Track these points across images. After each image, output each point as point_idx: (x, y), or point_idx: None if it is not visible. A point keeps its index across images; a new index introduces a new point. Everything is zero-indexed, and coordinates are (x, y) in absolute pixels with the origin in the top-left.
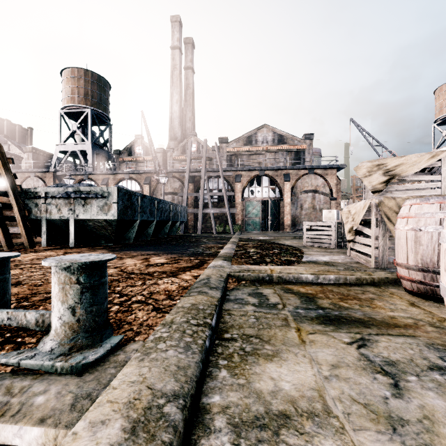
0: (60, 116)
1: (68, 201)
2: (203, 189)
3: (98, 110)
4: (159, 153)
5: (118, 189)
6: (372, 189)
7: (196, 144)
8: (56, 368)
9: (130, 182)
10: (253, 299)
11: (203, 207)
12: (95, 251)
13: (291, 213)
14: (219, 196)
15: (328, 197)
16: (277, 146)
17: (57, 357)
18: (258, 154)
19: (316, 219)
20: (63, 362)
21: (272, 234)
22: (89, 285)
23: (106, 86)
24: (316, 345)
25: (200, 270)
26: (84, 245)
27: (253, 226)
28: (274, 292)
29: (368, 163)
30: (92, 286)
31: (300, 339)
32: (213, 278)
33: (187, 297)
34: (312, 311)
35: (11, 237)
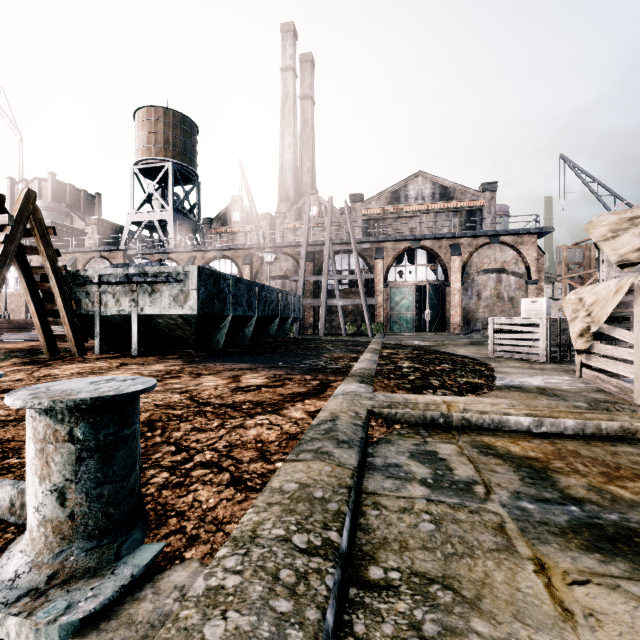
0: (132, 175)
1: (129, 287)
2: (327, 270)
3: (182, 163)
4: (264, 221)
5: (198, 268)
6: (619, 260)
7: (316, 206)
8: (7, 629)
9: (224, 263)
10: (420, 467)
11: (326, 296)
12: (165, 363)
13: (462, 305)
14: (351, 280)
15: (523, 279)
16: (438, 204)
17: (17, 601)
18: (410, 216)
19: (503, 315)
20: (21, 618)
21: (432, 337)
22: (95, 444)
23: (192, 129)
24: (608, 633)
25: (320, 401)
26: (153, 352)
27: (402, 324)
28: (460, 452)
29: (611, 216)
30: (101, 446)
31: (556, 600)
32: (343, 419)
33: (292, 462)
34: (555, 509)
35: (55, 341)
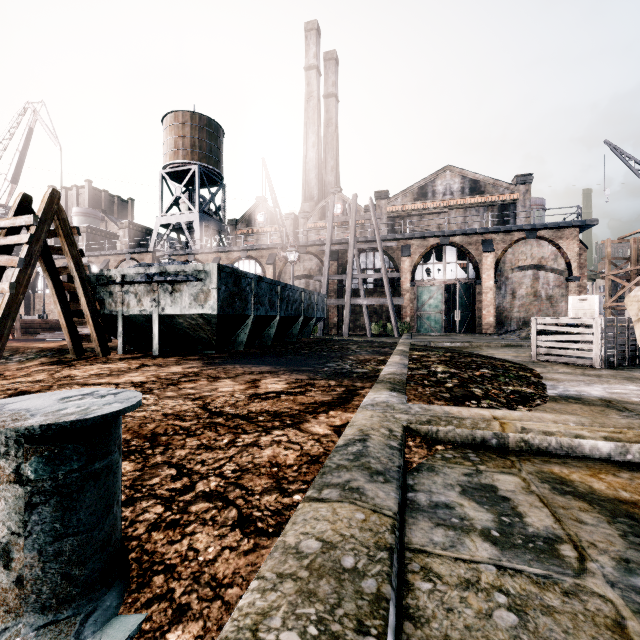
0: (161, 178)
1: (151, 287)
2: (352, 268)
3: (208, 166)
4: (288, 221)
5: (218, 267)
6: None
7: (340, 204)
8: None
9: (248, 263)
10: (478, 510)
11: (351, 296)
12: (184, 364)
13: (495, 304)
14: (376, 279)
15: (563, 276)
16: (468, 199)
17: None
18: (437, 213)
19: (541, 314)
20: None
21: (463, 338)
22: (51, 484)
23: (218, 131)
24: None
25: (346, 413)
26: (175, 353)
27: (430, 324)
28: (527, 487)
29: None
30: (60, 487)
31: None
32: (374, 439)
33: (313, 503)
34: None
35: (81, 341)
